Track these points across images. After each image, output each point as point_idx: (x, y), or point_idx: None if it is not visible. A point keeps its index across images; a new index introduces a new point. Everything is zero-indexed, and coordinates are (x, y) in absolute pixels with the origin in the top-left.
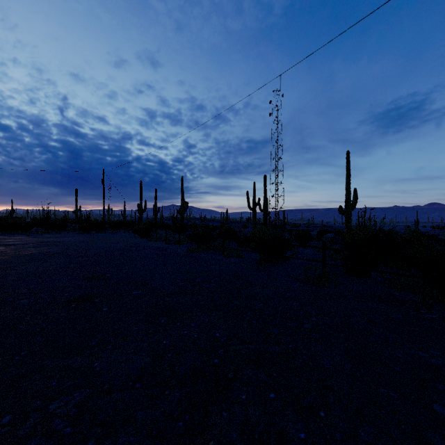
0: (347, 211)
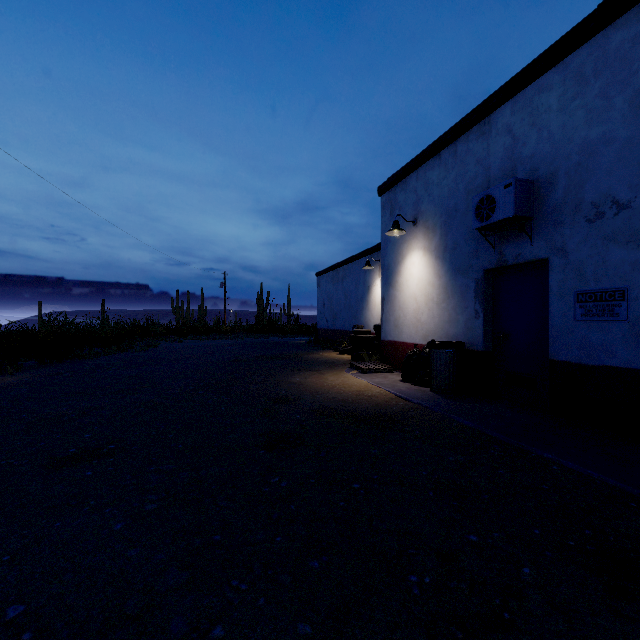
0: None
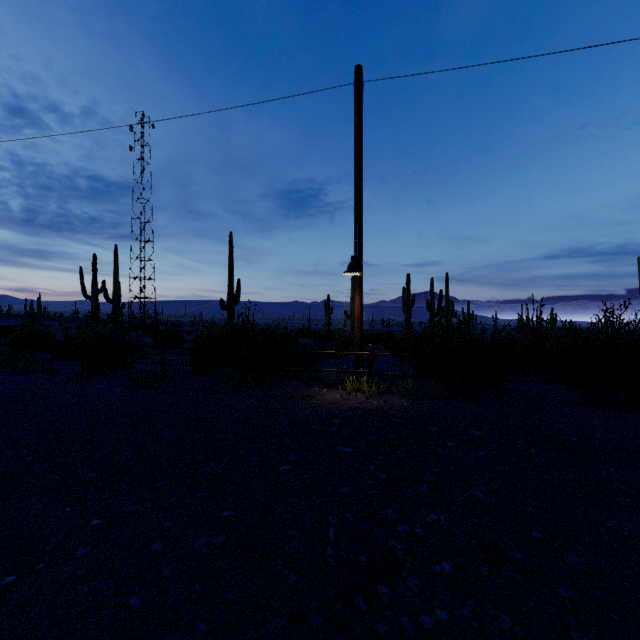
0: (230, 306)
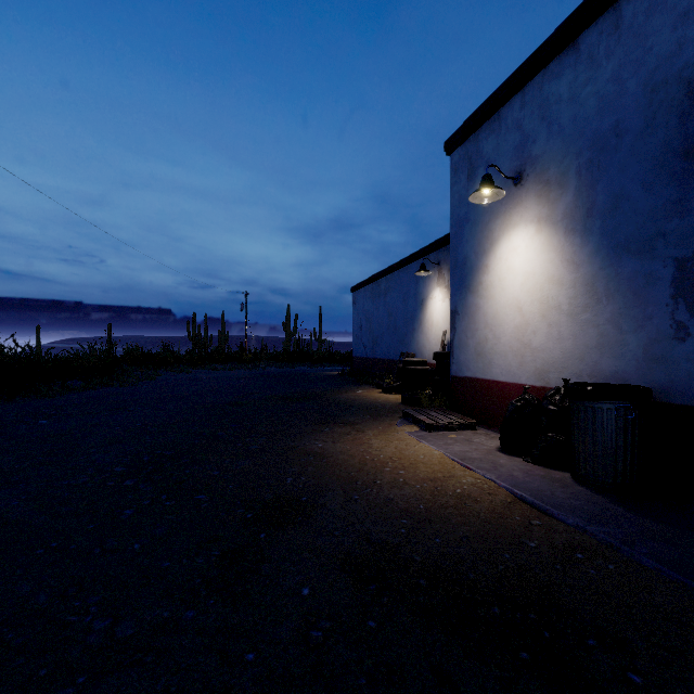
0: None
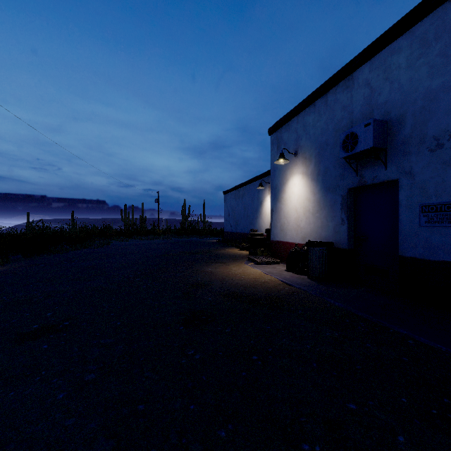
0: None
